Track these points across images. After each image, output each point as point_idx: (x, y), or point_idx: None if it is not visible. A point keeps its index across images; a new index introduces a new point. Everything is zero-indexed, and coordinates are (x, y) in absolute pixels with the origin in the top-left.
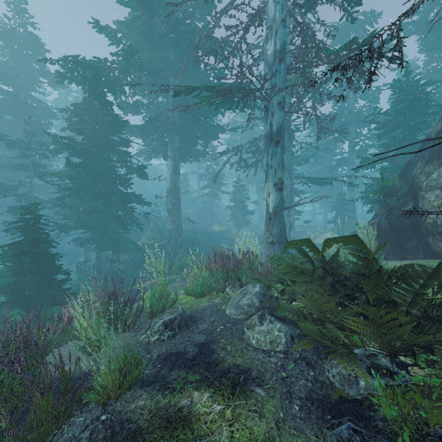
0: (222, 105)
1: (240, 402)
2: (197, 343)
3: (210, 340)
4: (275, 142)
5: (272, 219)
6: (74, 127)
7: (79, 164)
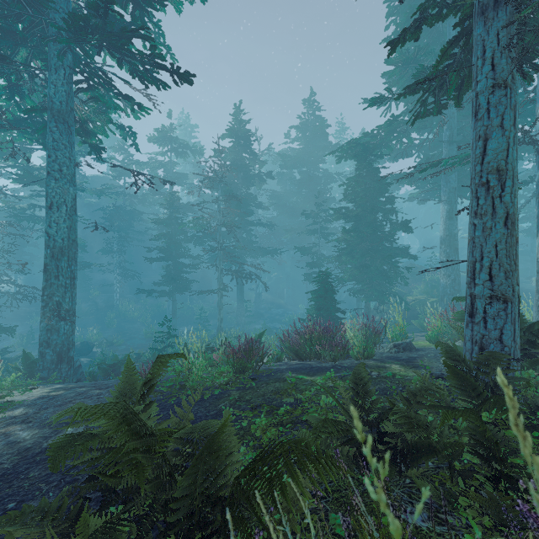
0: None
1: (411, 369)
2: (410, 356)
3: (419, 357)
4: None
5: None
6: (348, 196)
7: (351, 230)
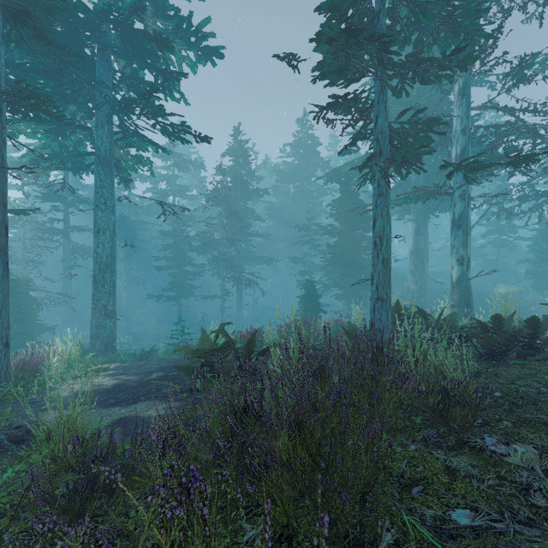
0: (418, 200)
1: None
2: None
3: None
4: (457, 227)
5: (454, 288)
6: (334, 215)
7: (334, 245)
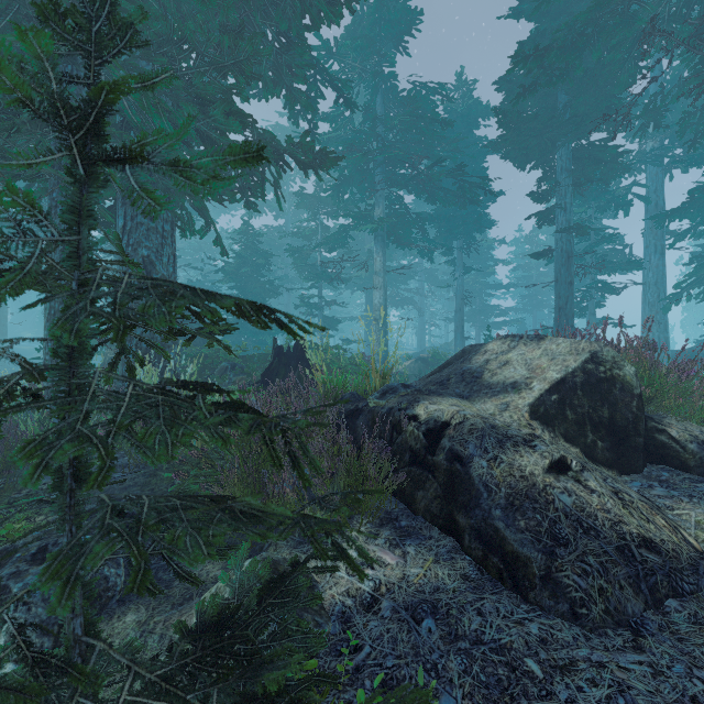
0: None
1: None
2: None
3: None
4: None
5: None
6: None
7: None
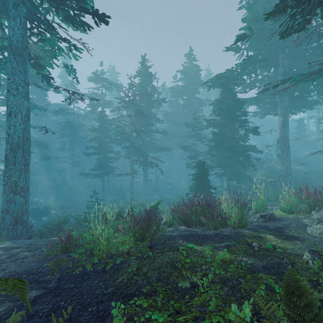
0: (318, 77)
1: (286, 241)
2: (276, 226)
3: (284, 227)
4: None
5: None
6: (215, 112)
7: (218, 133)
